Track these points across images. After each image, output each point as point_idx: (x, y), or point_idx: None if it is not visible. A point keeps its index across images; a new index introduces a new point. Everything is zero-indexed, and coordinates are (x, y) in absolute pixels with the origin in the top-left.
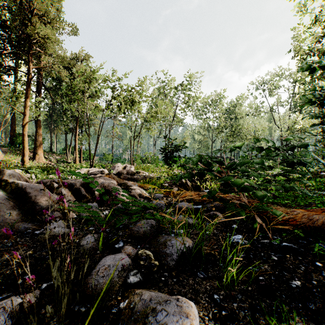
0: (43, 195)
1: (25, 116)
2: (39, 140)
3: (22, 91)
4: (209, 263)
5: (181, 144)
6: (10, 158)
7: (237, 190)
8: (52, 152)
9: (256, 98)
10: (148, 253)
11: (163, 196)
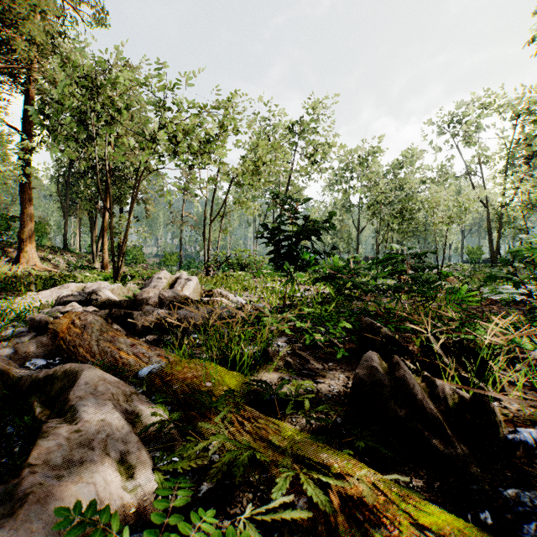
0: None
1: None
2: (28, 225)
3: None
4: None
5: (319, 220)
6: None
7: None
8: (64, 249)
9: (440, 150)
10: None
11: None
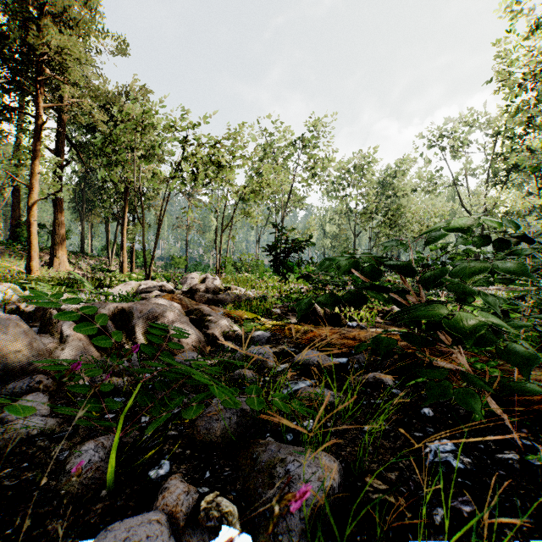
0: (14, 340)
1: (33, 190)
2: (60, 233)
3: (28, 148)
4: (389, 539)
5: (303, 239)
6: (8, 264)
7: (470, 346)
8: (83, 253)
9: (429, 162)
10: (224, 509)
11: (270, 336)
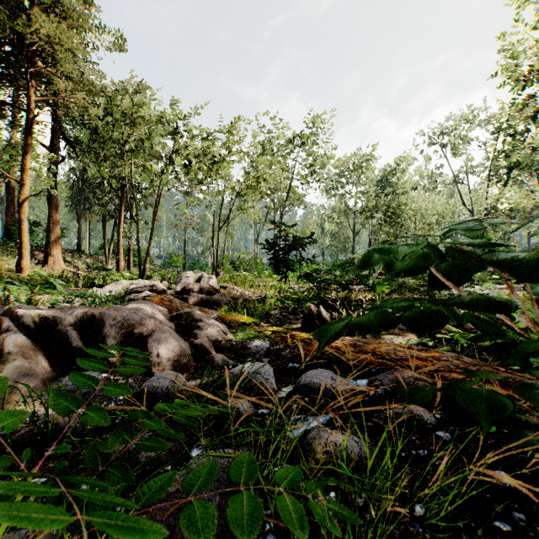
0: None
1: (24, 186)
2: (54, 230)
3: (20, 144)
4: None
5: (304, 236)
6: None
7: None
8: (79, 251)
9: (429, 159)
10: None
11: (269, 347)
